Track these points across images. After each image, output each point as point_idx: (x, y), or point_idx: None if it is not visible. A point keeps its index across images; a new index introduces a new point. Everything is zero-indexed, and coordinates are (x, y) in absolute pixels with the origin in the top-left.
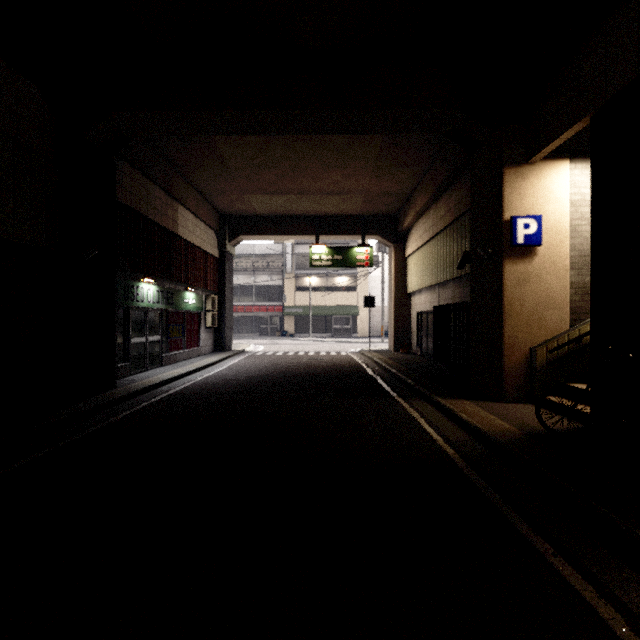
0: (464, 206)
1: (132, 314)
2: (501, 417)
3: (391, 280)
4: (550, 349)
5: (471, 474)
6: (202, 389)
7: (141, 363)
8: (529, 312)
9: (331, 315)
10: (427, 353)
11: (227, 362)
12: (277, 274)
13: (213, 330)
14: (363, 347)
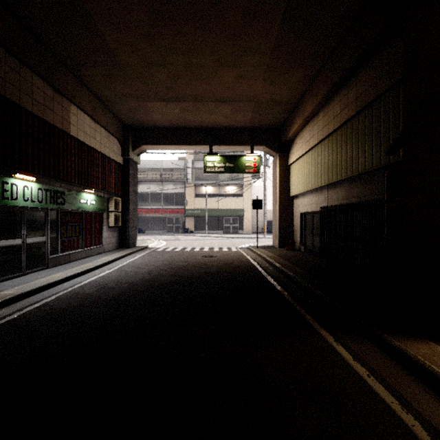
0: (372, 93)
1: None
2: None
3: (276, 185)
4: None
5: None
6: (60, 309)
7: (15, 267)
8: None
9: (223, 216)
10: (313, 250)
11: (123, 260)
12: (180, 184)
13: (118, 229)
14: (250, 242)
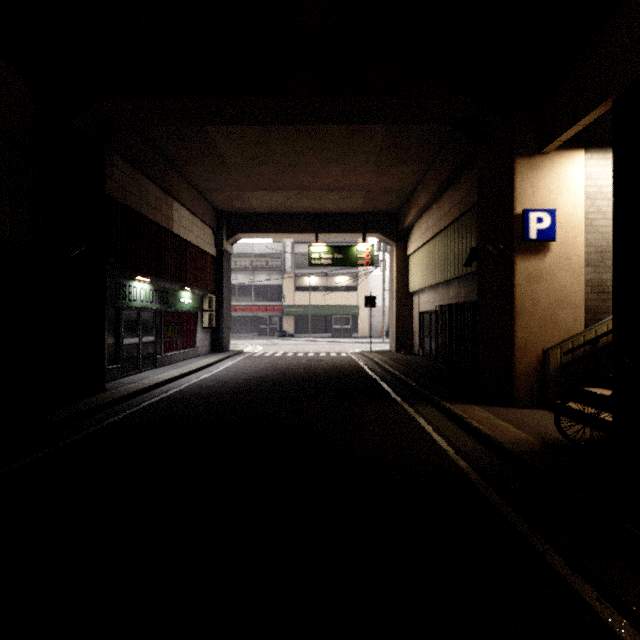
0: (470, 201)
1: (124, 314)
2: (514, 424)
3: (392, 279)
4: (564, 351)
5: (489, 492)
6: (196, 393)
7: (134, 365)
8: (542, 312)
9: (331, 315)
10: (430, 354)
11: (224, 363)
12: (276, 273)
13: (210, 330)
14: (364, 348)
